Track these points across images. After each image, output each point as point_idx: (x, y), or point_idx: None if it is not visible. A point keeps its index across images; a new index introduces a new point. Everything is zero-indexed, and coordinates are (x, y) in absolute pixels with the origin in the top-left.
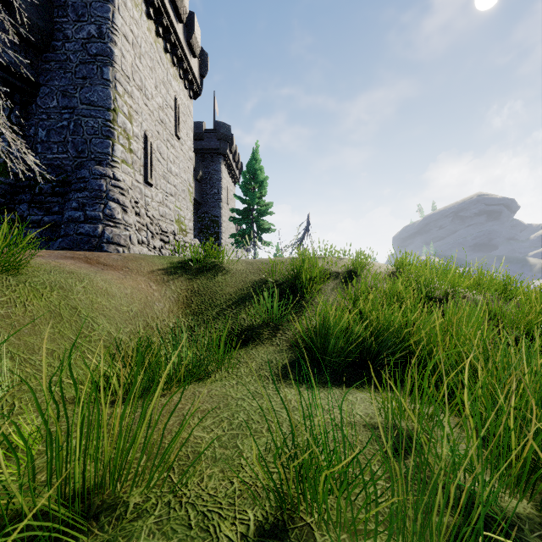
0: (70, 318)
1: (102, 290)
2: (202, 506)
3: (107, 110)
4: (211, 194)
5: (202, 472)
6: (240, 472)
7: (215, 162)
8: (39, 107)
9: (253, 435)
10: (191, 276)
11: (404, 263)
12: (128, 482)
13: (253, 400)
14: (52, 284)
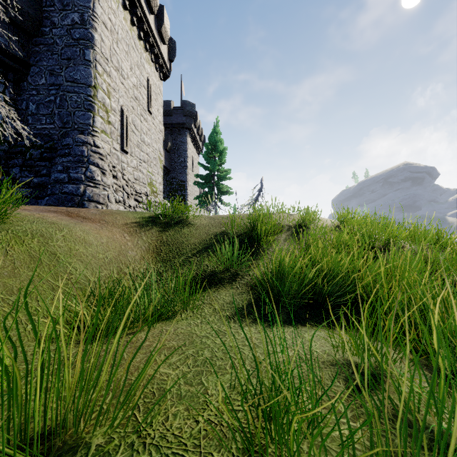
0: (49, 263)
1: (80, 239)
2: (167, 448)
3: (89, 87)
4: (178, 162)
5: (167, 411)
6: (205, 410)
7: (182, 135)
8: (30, 84)
9: (217, 372)
10: (161, 229)
11: (347, 218)
12: (92, 421)
13: (216, 338)
14: (33, 232)
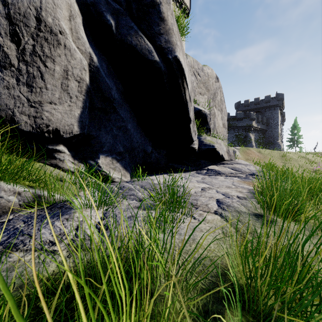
0: None
1: None
2: None
3: (278, 132)
4: None
5: None
6: None
7: None
8: (267, 133)
9: None
10: None
11: None
12: None
13: None
14: None
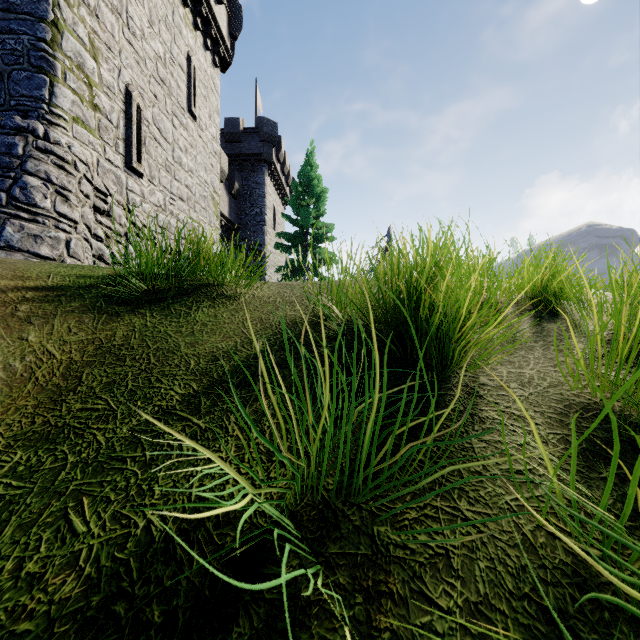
0: None
1: None
2: None
3: (40, 21)
4: (251, 215)
5: None
6: None
7: (257, 172)
8: None
9: None
10: (123, 307)
11: None
12: None
13: None
14: None
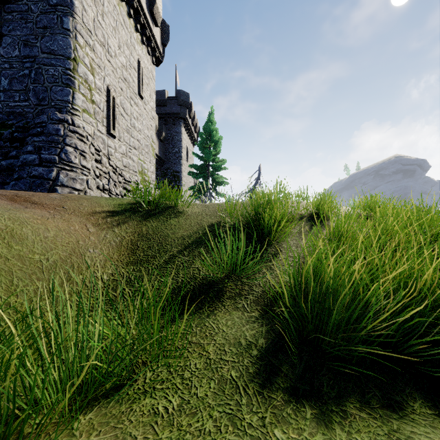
0: None
1: (3, 232)
2: None
3: (67, 59)
4: (173, 152)
5: None
6: None
7: (176, 125)
8: (1, 56)
9: None
10: (141, 218)
11: (374, 205)
12: None
13: None
14: None
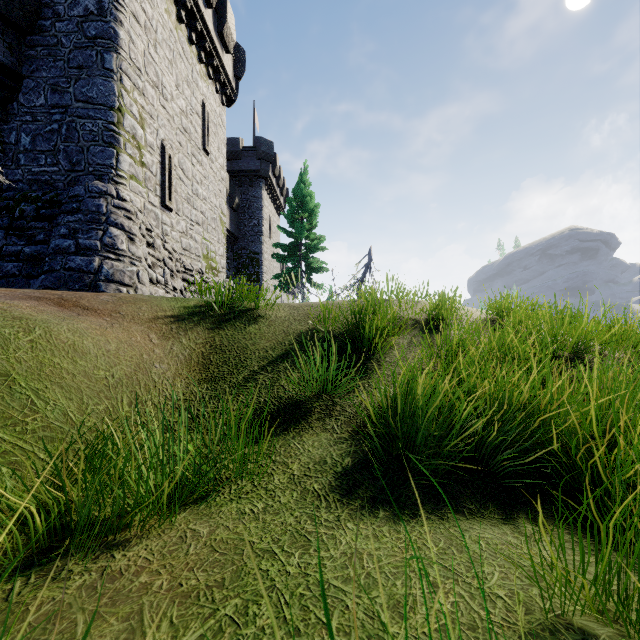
0: None
1: (66, 346)
2: None
3: (110, 109)
4: (250, 226)
5: None
6: None
7: (255, 186)
8: (22, 105)
9: None
10: (212, 325)
11: (507, 307)
12: None
13: (291, 558)
14: None
